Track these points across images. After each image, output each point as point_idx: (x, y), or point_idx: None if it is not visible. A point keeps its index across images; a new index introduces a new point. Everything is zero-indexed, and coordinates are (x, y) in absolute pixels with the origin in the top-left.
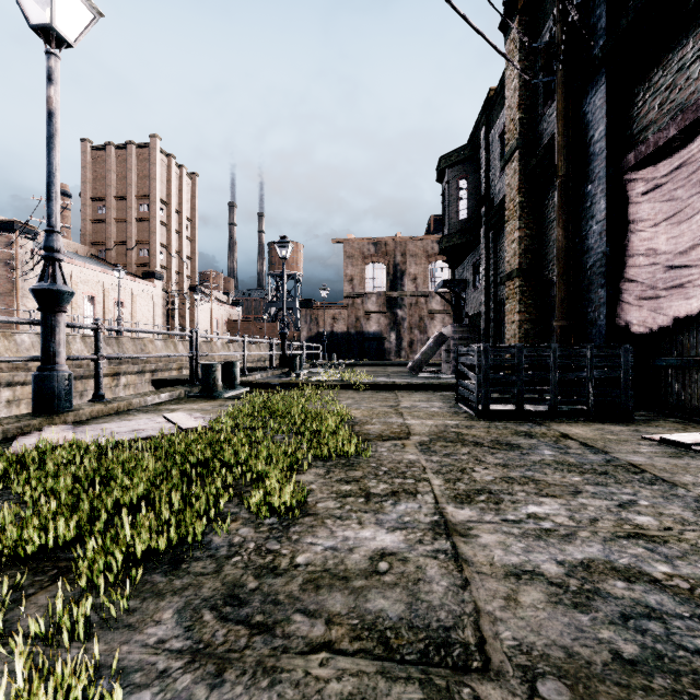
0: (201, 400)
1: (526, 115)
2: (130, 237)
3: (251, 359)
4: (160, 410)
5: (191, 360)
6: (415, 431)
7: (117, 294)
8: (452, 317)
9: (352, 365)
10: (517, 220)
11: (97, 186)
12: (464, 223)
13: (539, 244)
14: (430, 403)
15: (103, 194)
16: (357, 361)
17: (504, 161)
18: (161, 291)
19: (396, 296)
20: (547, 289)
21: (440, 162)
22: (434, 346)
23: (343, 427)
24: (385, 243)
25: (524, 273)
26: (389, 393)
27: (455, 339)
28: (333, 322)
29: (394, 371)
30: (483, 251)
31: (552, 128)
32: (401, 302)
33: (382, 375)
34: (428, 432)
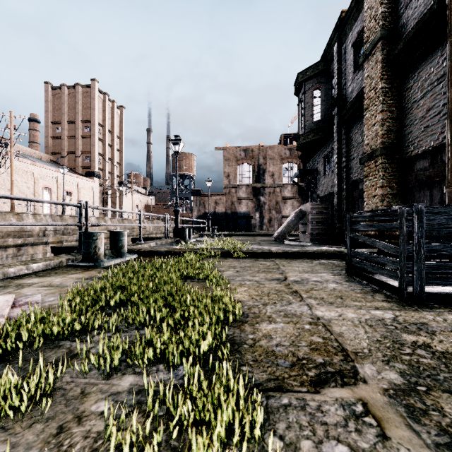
0: (75, 271)
1: (388, 9)
2: (77, 149)
3: (159, 231)
4: (5, 287)
5: (80, 229)
6: (349, 343)
7: (67, 187)
8: (299, 202)
9: (229, 235)
10: (380, 104)
11: (55, 114)
12: (317, 124)
13: (401, 125)
14: (318, 274)
15: (59, 119)
16: (232, 232)
17: (364, 56)
18: (98, 185)
19: (259, 187)
20: (410, 165)
21: (298, 78)
22: (295, 219)
23: (227, 327)
24: (252, 150)
25: (387, 151)
26: (268, 261)
27: (312, 214)
28: (215, 205)
29: (262, 239)
30: (336, 142)
31: (422, 10)
32: (263, 191)
33: (254, 243)
34: (374, 347)
